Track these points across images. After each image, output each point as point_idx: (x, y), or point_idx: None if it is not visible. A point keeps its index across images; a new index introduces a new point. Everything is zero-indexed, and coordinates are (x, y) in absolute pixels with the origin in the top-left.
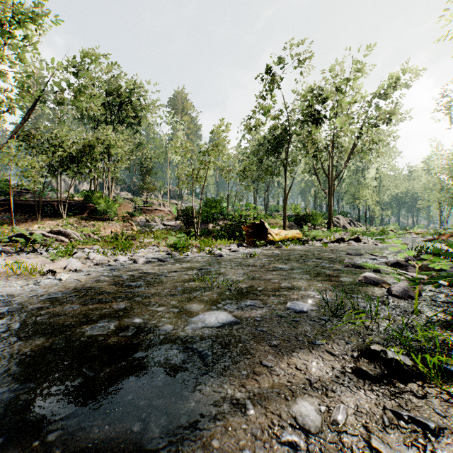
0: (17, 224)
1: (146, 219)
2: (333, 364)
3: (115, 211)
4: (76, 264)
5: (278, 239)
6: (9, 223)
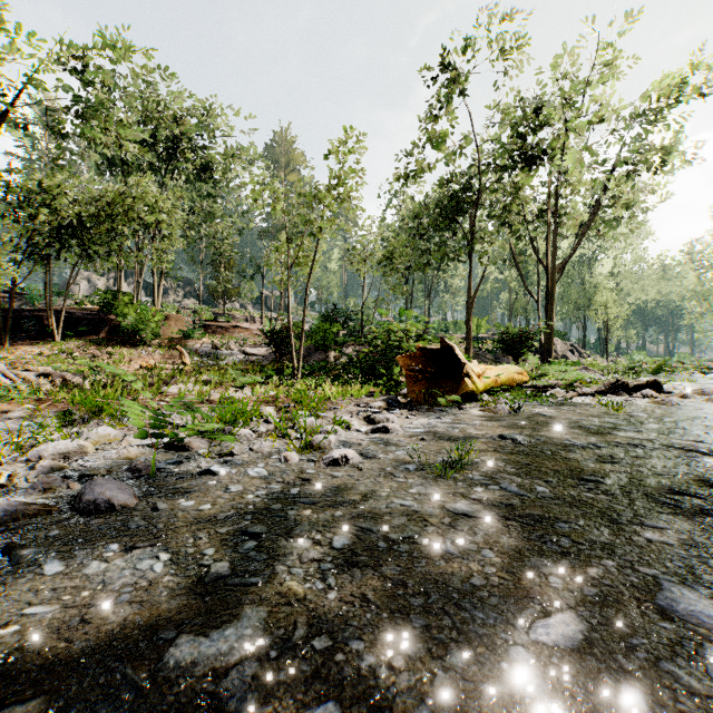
0: None
1: (213, 342)
2: None
3: (155, 328)
4: None
5: (482, 387)
6: None
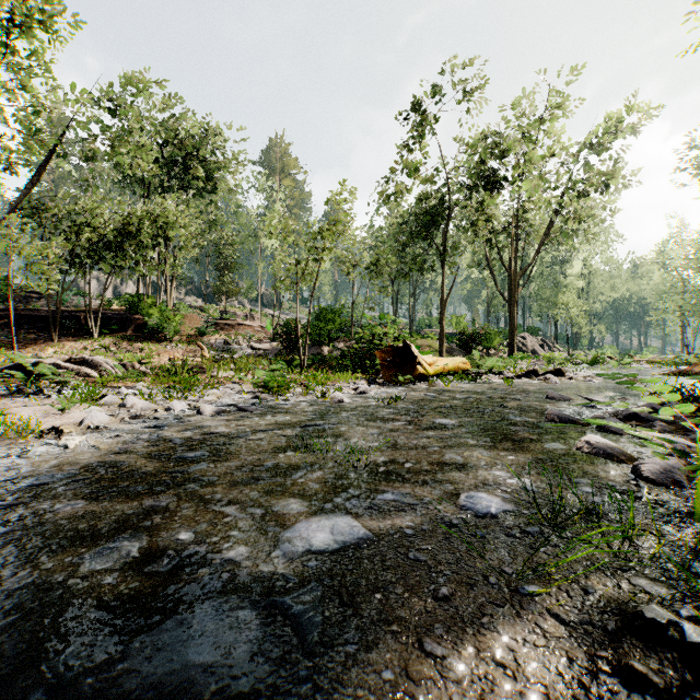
0: (21, 347)
1: (225, 339)
2: (567, 647)
3: (176, 326)
4: (100, 417)
5: (433, 372)
6: (9, 345)
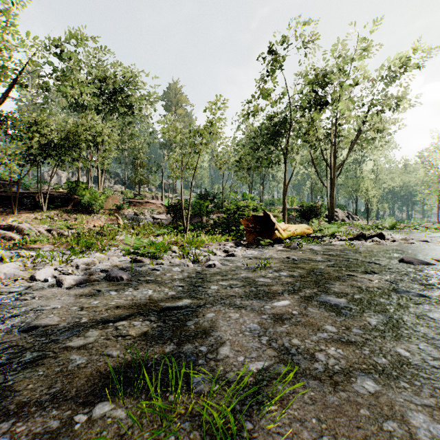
0: None
1: (135, 211)
2: None
3: (101, 203)
4: None
5: (286, 236)
6: None
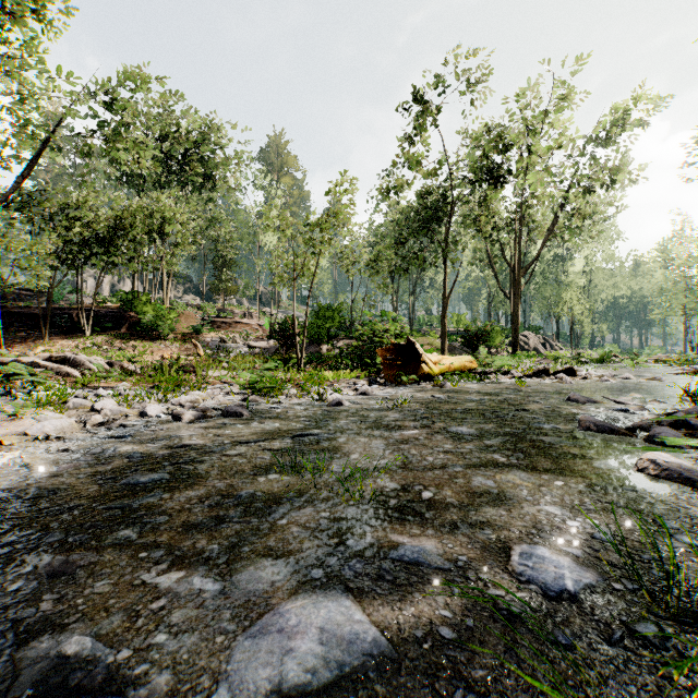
0: (10, 345)
1: (221, 337)
2: None
3: (171, 324)
4: (55, 424)
5: (438, 371)
6: None
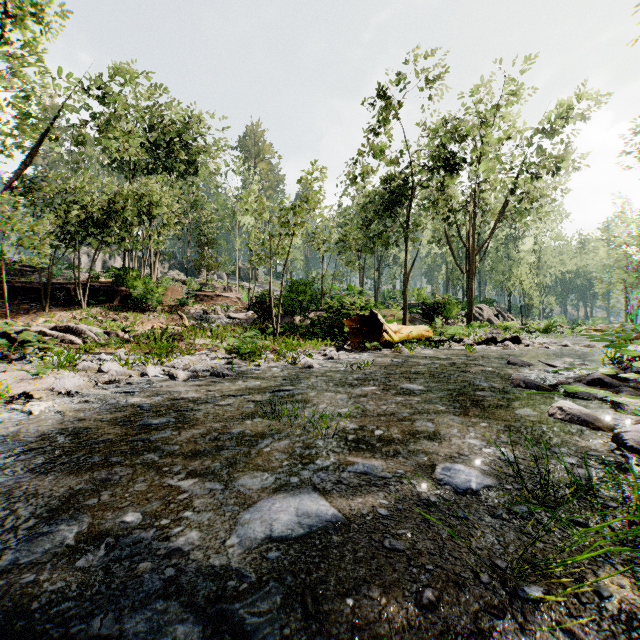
0: (14, 316)
1: (204, 309)
2: None
3: (159, 297)
4: (73, 382)
5: (398, 339)
6: (3, 315)
